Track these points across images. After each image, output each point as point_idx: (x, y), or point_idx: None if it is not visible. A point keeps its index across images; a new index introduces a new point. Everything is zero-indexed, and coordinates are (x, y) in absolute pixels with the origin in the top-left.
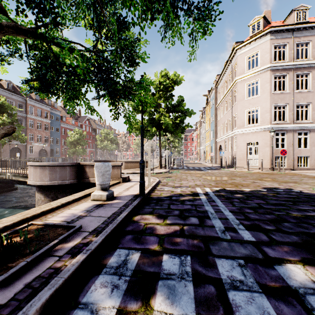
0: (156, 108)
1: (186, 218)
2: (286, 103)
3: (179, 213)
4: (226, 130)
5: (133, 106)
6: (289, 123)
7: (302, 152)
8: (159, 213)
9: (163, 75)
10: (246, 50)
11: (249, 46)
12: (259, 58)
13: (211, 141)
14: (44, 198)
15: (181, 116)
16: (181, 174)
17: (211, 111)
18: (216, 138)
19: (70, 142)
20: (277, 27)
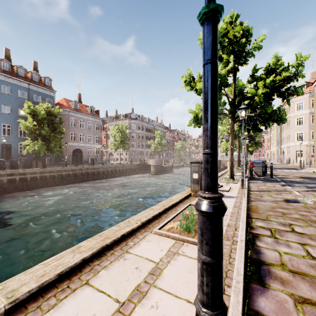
0: None
1: None
2: None
3: None
4: (286, 141)
5: None
6: None
7: None
8: None
9: None
10: (295, 100)
11: (297, 98)
12: (303, 105)
13: (277, 147)
14: None
15: None
16: None
17: (277, 126)
18: (280, 145)
19: (176, 149)
20: (313, 90)
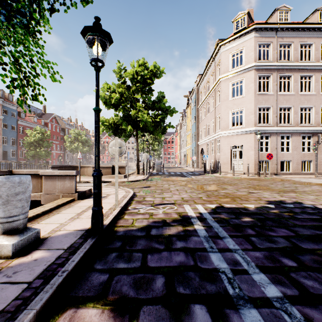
0: (132, 104)
1: (183, 310)
2: (270, 105)
3: (165, 286)
4: (208, 133)
5: (104, 99)
6: (273, 126)
7: (285, 156)
8: (120, 291)
9: (140, 63)
10: (231, 47)
11: (233, 43)
12: (244, 56)
13: (192, 145)
14: None
15: (162, 114)
16: (162, 182)
17: (192, 113)
18: (197, 140)
19: (29, 143)
20: (262, 25)
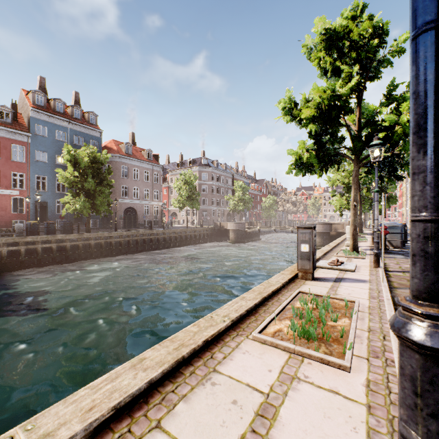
0: None
1: None
2: None
3: None
4: None
5: None
6: None
7: None
8: None
9: None
10: None
11: None
12: None
13: None
14: (317, 237)
15: None
16: None
17: None
18: None
19: (265, 207)
20: None
